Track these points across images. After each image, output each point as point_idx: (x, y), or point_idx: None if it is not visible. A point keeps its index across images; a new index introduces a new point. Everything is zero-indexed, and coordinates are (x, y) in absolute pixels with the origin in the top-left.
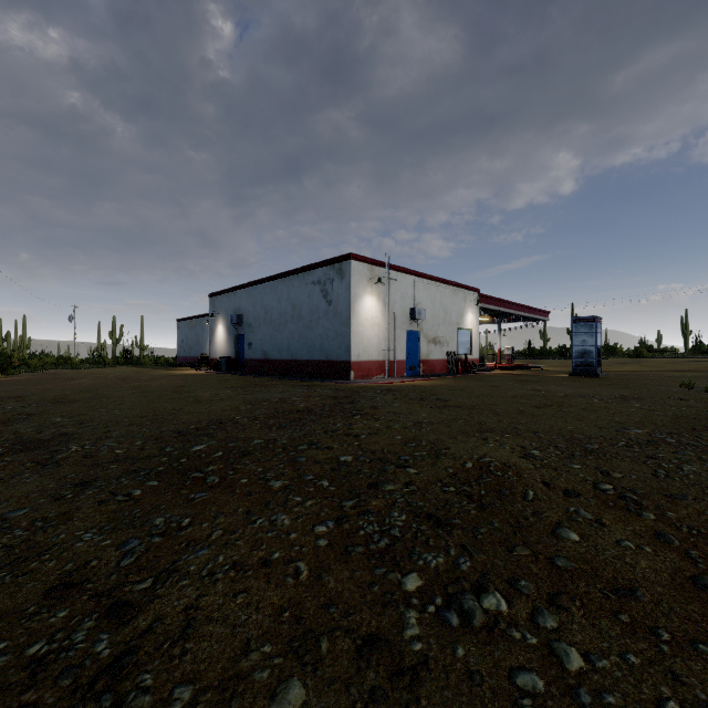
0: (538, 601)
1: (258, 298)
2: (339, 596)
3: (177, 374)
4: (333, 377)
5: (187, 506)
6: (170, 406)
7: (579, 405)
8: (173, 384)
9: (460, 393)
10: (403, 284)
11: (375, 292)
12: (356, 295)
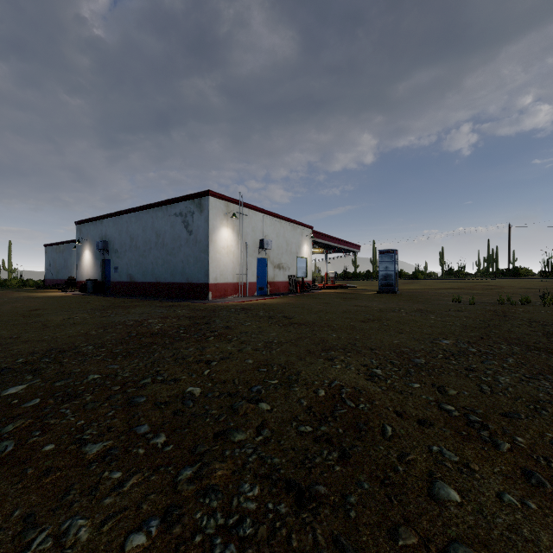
0: None
1: (124, 226)
2: None
3: (39, 296)
4: (193, 297)
5: None
6: (8, 334)
7: (393, 318)
8: (27, 307)
9: (301, 310)
10: (254, 220)
11: (230, 225)
12: (214, 227)
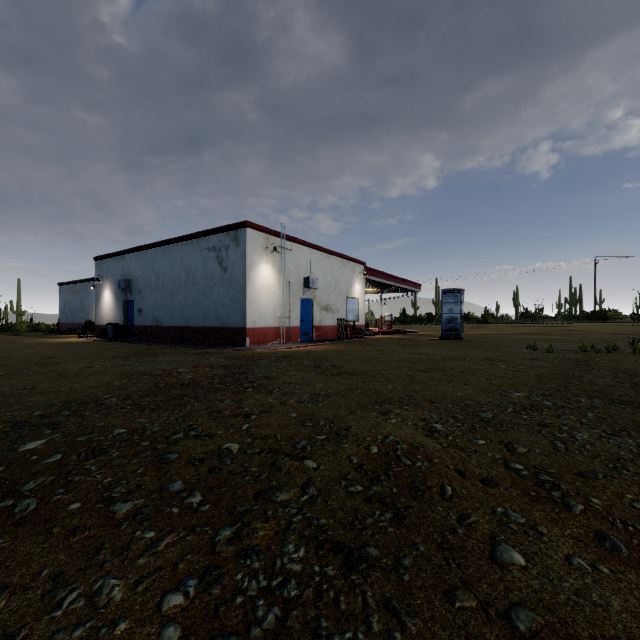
0: None
1: (149, 262)
2: None
3: (53, 342)
4: (228, 344)
5: None
6: (21, 384)
7: (458, 368)
8: (40, 355)
9: (352, 358)
10: (297, 255)
11: (271, 261)
12: (252, 263)
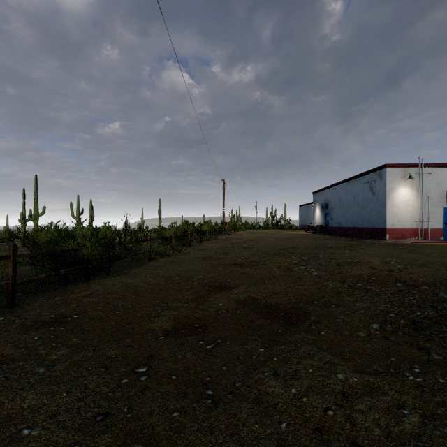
0: (320, 271)
1: (335, 193)
2: (288, 266)
3: (294, 233)
4: (376, 238)
5: (272, 257)
6: (282, 243)
7: None
8: (289, 237)
9: (443, 248)
10: (438, 175)
11: (408, 184)
12: (391, 188)
